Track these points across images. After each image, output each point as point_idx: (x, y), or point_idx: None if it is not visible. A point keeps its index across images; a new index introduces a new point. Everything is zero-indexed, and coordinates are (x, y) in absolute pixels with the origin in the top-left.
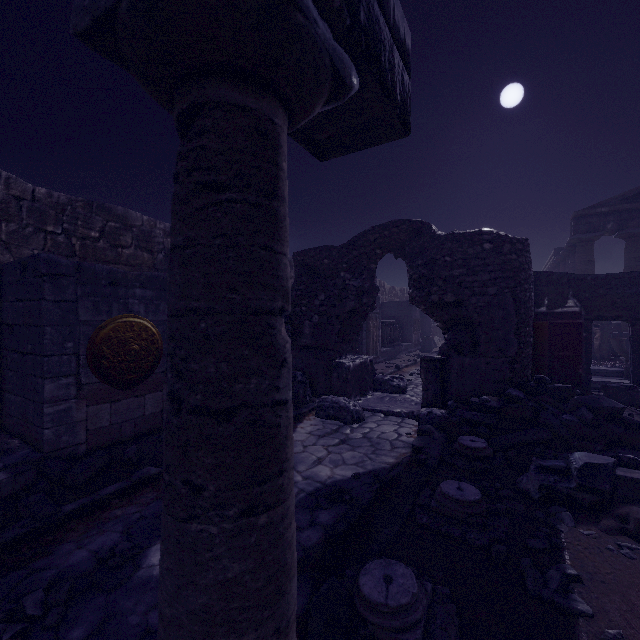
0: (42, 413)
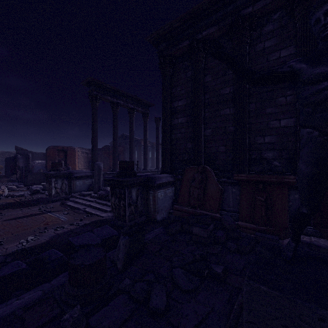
0: None
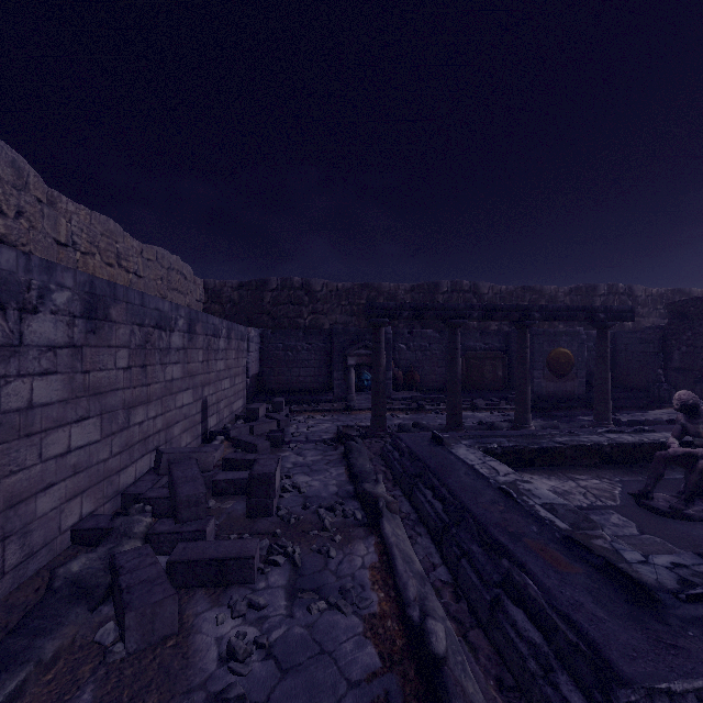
0: (533, 381)
